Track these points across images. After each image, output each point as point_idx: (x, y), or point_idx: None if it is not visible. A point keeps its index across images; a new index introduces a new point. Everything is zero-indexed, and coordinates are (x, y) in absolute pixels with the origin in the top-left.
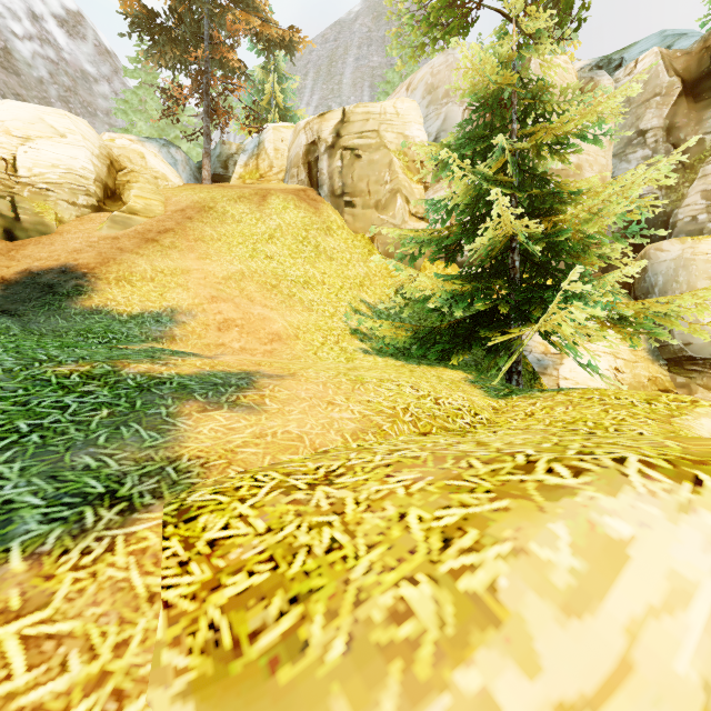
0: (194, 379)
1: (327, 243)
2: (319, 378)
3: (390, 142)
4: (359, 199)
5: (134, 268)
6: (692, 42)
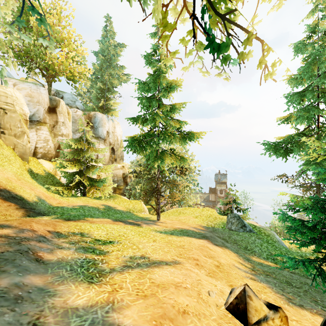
0: (106, 207)
1: (5, 152)
2: (104, 203)
3: (17, 110)
4: (7, 131)
5: (3, 182)
6: (80, 104)
